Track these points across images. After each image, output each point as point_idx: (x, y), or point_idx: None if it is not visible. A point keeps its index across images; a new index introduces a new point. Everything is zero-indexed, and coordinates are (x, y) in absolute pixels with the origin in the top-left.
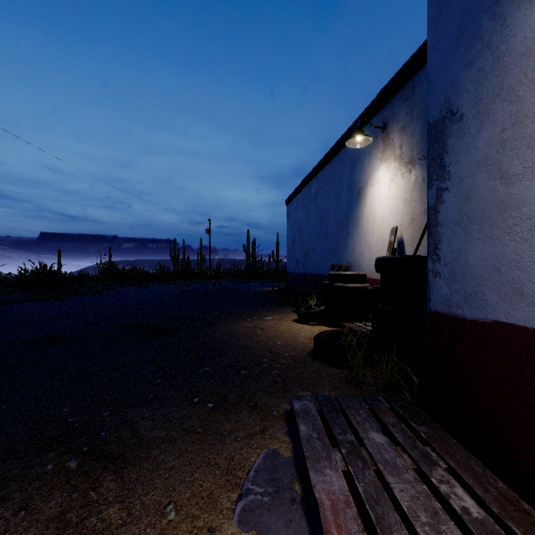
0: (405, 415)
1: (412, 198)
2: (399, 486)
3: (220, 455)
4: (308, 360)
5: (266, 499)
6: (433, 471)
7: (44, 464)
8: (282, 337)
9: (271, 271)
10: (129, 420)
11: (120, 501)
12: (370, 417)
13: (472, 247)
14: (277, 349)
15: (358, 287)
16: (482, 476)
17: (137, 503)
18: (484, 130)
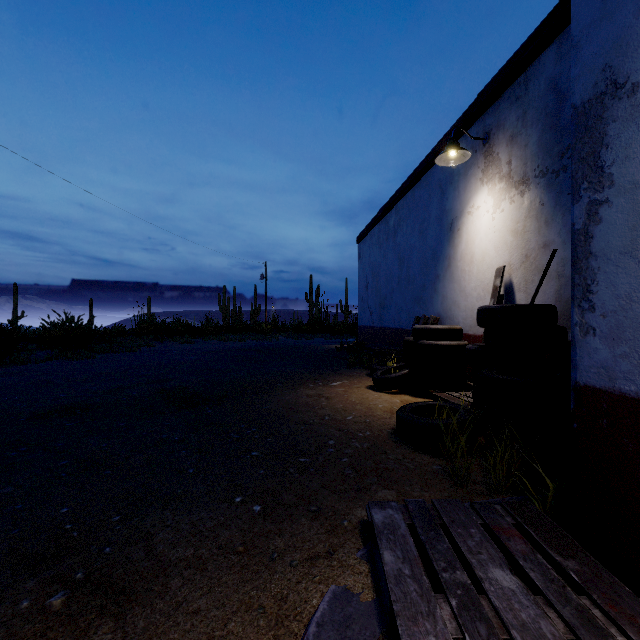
0: (539, 538)
1: (525, 229)
2: None
3: (267, 591)
4: (390, 443)
5: None
6: None
7: (18, 599)
8: (353, 410)
9: (338, 324)
10: (145, 529)
11: None
12: (488, 541)
13: None
14: (347, 427)
15: (452, 346)
16: None
17: None
18: None
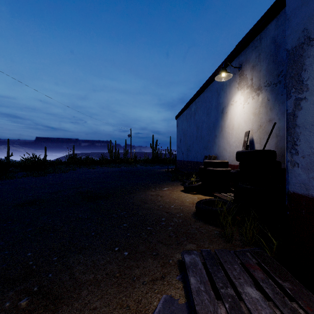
0: (270, 270)
1: (260, 112)
2: None
3: (131, 297)
4: (192, 220)
5: None
6: None
7: (4, 301)
8: (174, 202)
9: (166, 159)
10: (69, 264)
11: None
12: (243, 272)
13: None
14: (171, 211)
15: (223, 170)
16: None
17: None
18: None
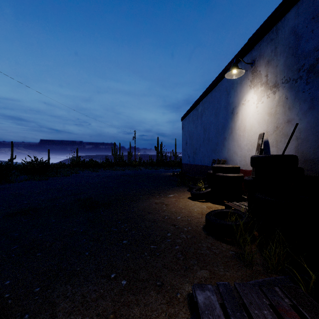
0: None
1: (276, 112)
2: None
3: None
4: (202, 235)
5: None
6: None
7: None
8: (181, 212)
9: (171, 162)
10: (52, 299)
11: None
12: None
13: None
14: (177, 224)
15: (234, 176)
16: None
17: None
18: None
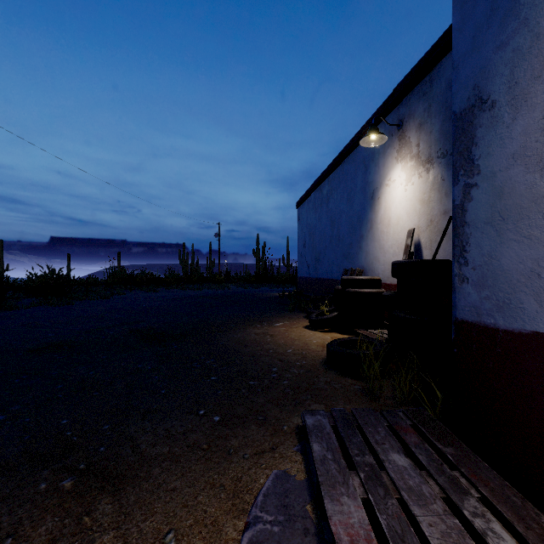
0: (428, 433)
1: (430, 199)
2: (426, 519)
3: (226, 475)
4: (321, 370)
5: (276, 529)
6: (465, 502)
7: (37, 483)
8: (292, 344)
9: (281, 275)
10: (130, 434)
11: (116, 528)
12: (390, 436)
13: (506, 248)
14: (287, 358)
15: (372, 293)
16: (522, 509)
17: (134, 531)
18: (520, 118)
